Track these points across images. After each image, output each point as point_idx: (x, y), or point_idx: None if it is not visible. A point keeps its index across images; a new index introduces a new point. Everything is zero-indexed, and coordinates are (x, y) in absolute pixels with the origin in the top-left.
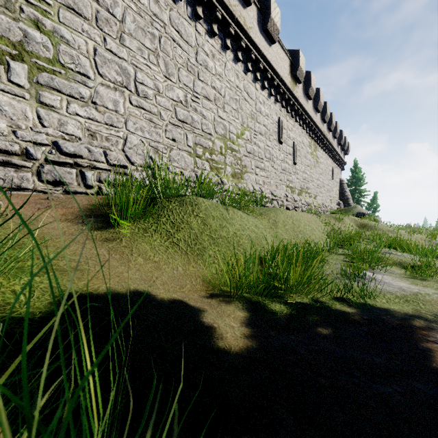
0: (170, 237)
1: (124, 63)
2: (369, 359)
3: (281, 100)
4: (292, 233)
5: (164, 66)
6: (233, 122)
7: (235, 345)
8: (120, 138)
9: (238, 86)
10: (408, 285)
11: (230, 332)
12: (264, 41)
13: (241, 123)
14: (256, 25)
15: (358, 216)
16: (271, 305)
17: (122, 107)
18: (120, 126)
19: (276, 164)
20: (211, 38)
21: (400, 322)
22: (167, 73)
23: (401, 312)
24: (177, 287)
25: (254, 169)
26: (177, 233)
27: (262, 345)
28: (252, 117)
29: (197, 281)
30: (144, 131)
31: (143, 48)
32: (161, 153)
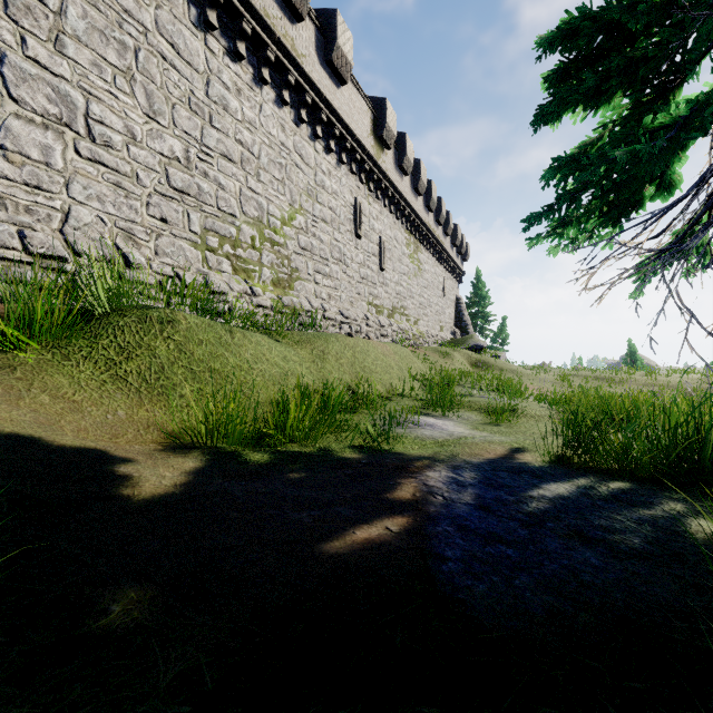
0: (113, 368)
1: (64, 84)
2: (319, 496)
3: (360, 172)
4: (349, 370)
5: (145, 97)
6: (274, 200)
7: (148, 493)
8: (55, 210)
9: (284, 144)
10: (465, 430)
11: (153, 481)
12: (328, 79)
13: (290, 202)
14: (313, 53)
15: (475, 350)
16: (249, 455)
17: (59, 158)
18: (56, 191)
19: (351, 269)
20: (236, 63)
21: (400, 464)
22: (151, 110)
23: (416, 455)
24: (106, 437)
25: (313, 275)
26: (127, 362)
27: (190, 491)
28: (310, 194)
29: (149, 430)
30: (106, 201)
31: (103, 63)
32: (138, 240)
